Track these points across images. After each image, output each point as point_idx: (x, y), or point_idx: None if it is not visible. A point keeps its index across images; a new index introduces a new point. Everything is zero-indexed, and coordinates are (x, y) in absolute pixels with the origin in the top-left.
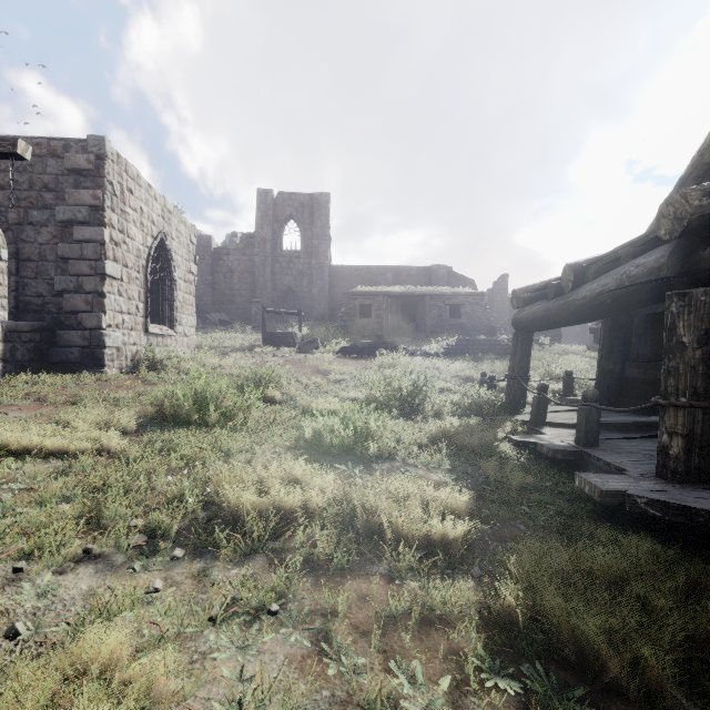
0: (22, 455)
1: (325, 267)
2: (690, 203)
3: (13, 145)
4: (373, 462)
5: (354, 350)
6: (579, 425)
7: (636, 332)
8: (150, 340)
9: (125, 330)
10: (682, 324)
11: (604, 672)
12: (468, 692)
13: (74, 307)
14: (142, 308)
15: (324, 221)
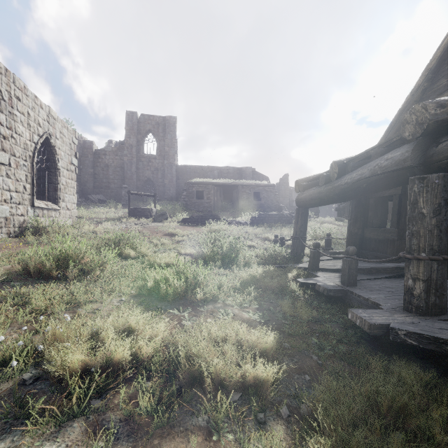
0: None
1: (173, 166)
2: (429, 111)
3: None
4: (200, 304)
5: (191, 220)
6: (344, 271)
7: (371, 208)
8: (36, 212)
9: (13, 204)
10: (422, 200)
11: None
12: None
13: None
14: (29, 188)
15: (172, 135)
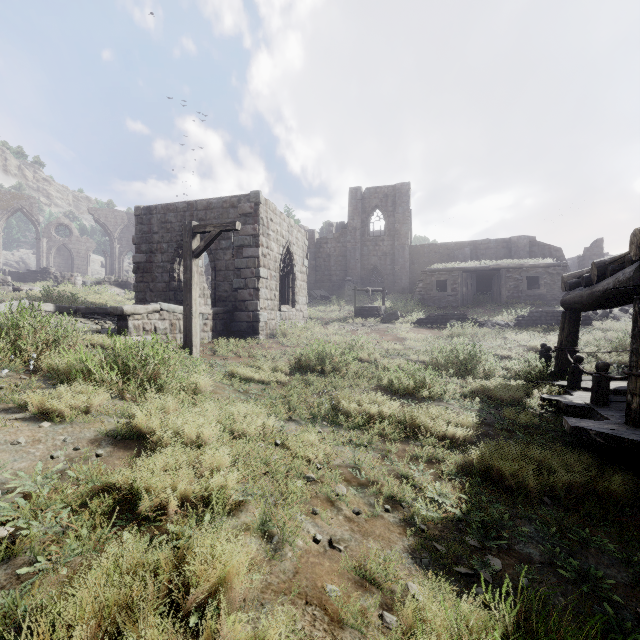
0: (247, 380)
1: (406, 247)
2: None
3: (234, 225)
4: (425, 401)
5: (428, 320)
6: (592, 388)
7: None
8: (281, 316)
9: (269, 310)
10: None
11: (509, 485)
12: (442, 479)
13: (243, 298)
14: (277, 295)
15: (405, 207)
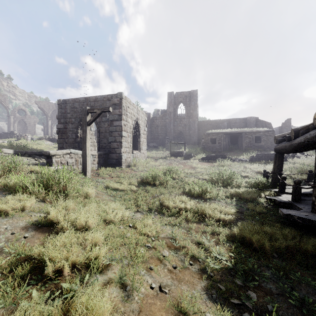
0: (115, 190)
1: (195, 122)
2: None
3: (109, 109)
4: (208, 200)
5: (207, 158)
6: (292, 193)
7: None
8: (133, 156)
9: (127, 153)
10: None
11: (255, 247)
12: (219, 244)
13: (114, 147)
14: (131, 145)
15: (195, 102)
